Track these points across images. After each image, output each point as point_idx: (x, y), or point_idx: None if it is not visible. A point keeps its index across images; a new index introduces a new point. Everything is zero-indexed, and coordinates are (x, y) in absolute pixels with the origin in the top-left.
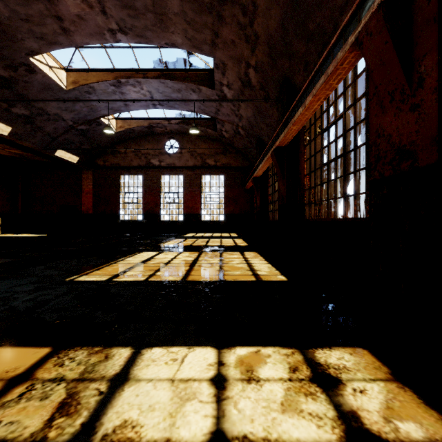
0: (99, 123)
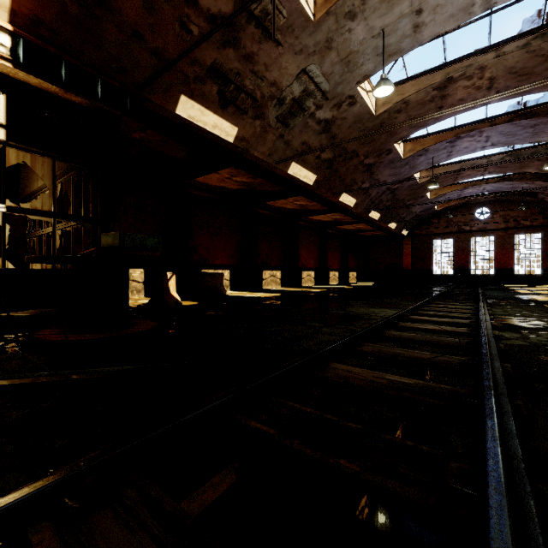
0: (431, 209)
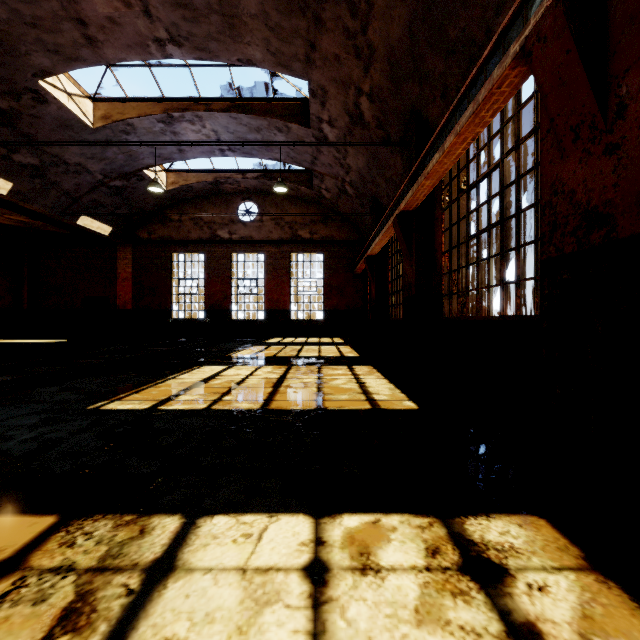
0: (141, 178)
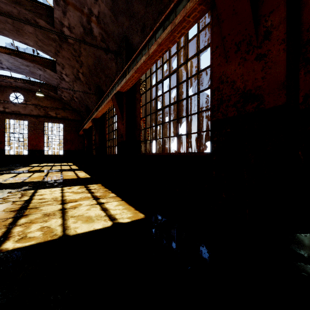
0: None
